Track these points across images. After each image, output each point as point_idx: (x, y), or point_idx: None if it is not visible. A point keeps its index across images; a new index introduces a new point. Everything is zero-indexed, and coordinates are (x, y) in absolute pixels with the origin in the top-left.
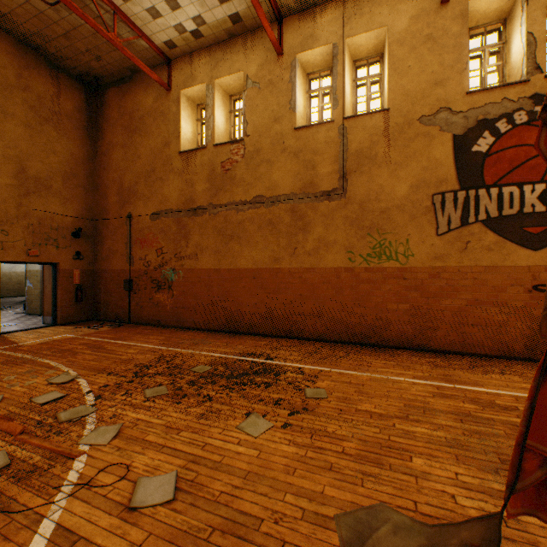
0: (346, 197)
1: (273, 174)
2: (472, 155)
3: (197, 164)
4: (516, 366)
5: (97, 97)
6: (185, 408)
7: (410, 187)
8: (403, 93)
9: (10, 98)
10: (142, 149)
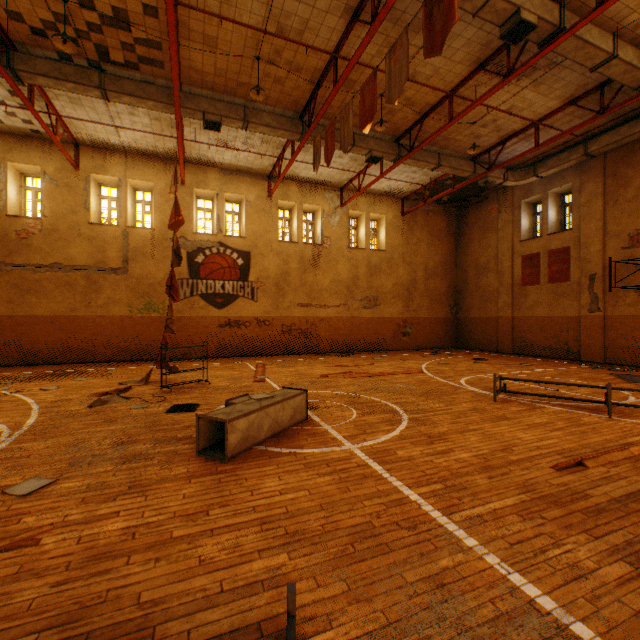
0: (128, 273)
1: (71, 250)
2: (196, 263)
3: None
4: (210, 359)
5: None
6: (38, 382)
7: (167, 274)
8: (163, 223)
9: None
10: None
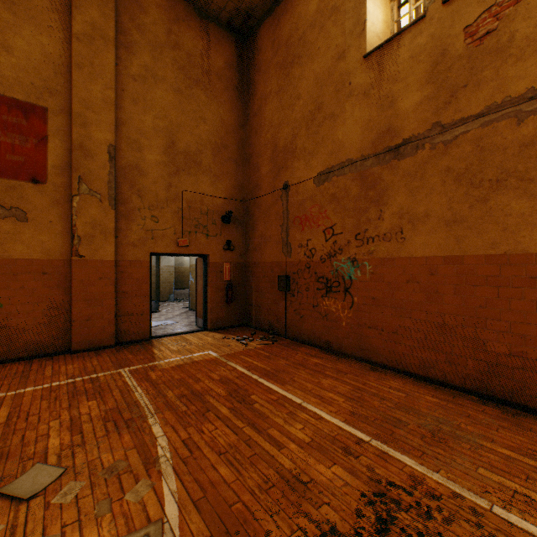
0: None
1: None
2: None
3: (402, 60)
4: None
5: (247, 47)
6: None
7: None
8: None
9: (160, 60)
10: (301, 83)
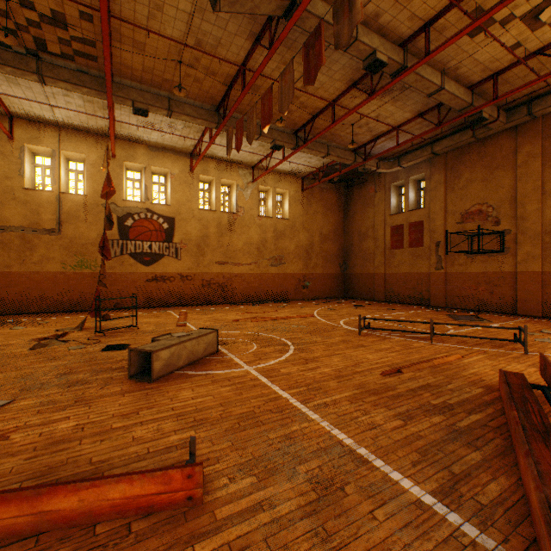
0: (62, 234)
1: (5, 212)
2: (125, 226)
3: None
4: (139, 309)
5: None
6: None
7: (98, 235)
8: (95, 190)
9: None
10: None
